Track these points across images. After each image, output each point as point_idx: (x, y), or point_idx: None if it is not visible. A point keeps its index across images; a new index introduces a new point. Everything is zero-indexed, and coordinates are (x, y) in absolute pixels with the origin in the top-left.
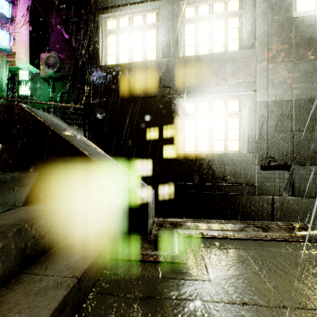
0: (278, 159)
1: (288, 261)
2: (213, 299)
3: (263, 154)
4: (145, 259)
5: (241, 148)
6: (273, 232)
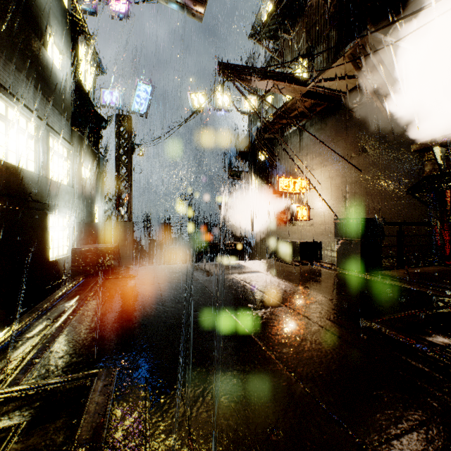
0: None
1: None
2: None
3: None
4: None
5: (68, 251)
6: None
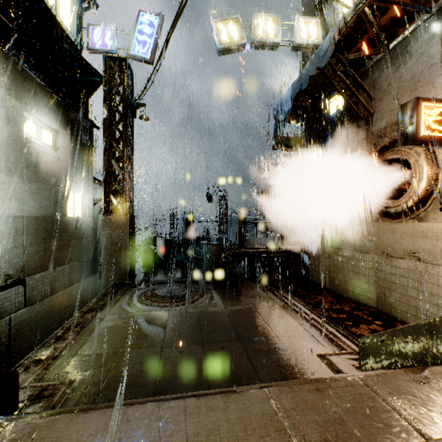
0: (14, 275)
1: (96, 342)
2: (109, 369)
3: (2, 274)
4: (62, 401)
5: None
6: (69, 337)
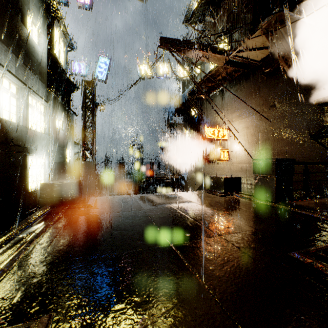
0: None
1: None
2: None
3: None
4: None
5: None
6: None
